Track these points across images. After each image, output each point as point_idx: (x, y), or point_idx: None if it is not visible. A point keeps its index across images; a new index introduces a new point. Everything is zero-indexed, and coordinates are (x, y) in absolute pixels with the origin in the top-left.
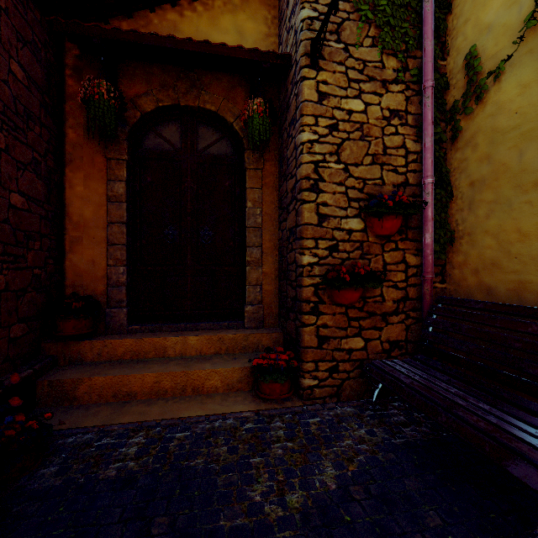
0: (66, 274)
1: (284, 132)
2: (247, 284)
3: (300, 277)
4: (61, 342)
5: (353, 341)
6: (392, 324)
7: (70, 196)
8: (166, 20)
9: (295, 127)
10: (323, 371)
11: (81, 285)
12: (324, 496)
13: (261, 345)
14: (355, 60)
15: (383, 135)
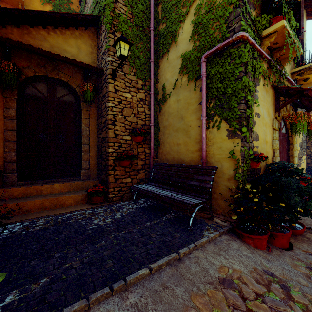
0: None
1: (100, 97)
2: (82, 160)
3: (108, 157)
4: None
5: (127, 180)
6: (141, 173)
7: None
8: (39, 33)
9: (105, 99)
10: (116, 191)
11: None
12: (117, 219)
13: (90, 186)
14: (128, 79)
15: (138, 107)
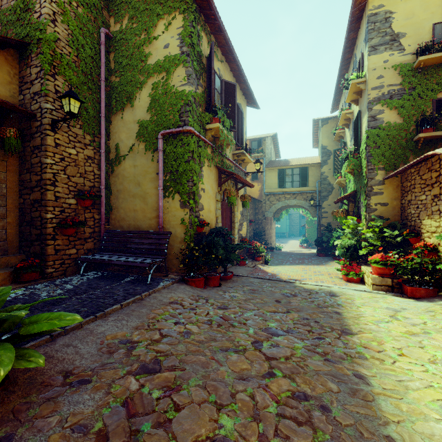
0: None
1: (27, 147)
2: None
3: (46, 224)
4: None
5: (72, 250)
6: (89, 242)
7: None
8: None
9: (40, 152)
10: (58, 265)
11: None
12: (70, 289)
13: (11, 263)
14: (72, 132)
15: (85, 166)
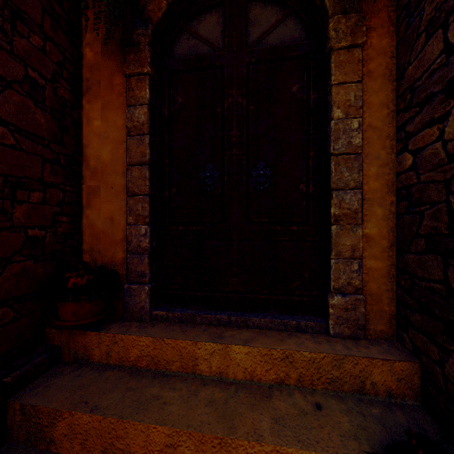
0: (83, 235)
1: None
2: (333, 256)
3: None
4: (66, 329)
5: None
6: None
7: (87, 134)
8: None
9: None
10: None
11: (98, 250)
12: None
13: (370, 381)
14: None
15: None
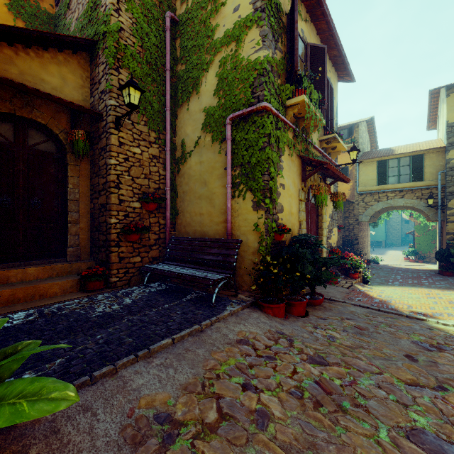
0: None
1: (96, 149)
2: (69, 235)
3: (110, 229)
4: None
5: (136, 258)
6: (154, 250)
7: None
8: (3, 53)
9: (106, 153)
10: (121, 274)
11: None
12: (127, 304)
13: (81, 269)
14: (137, 130)
15: (150, 166)
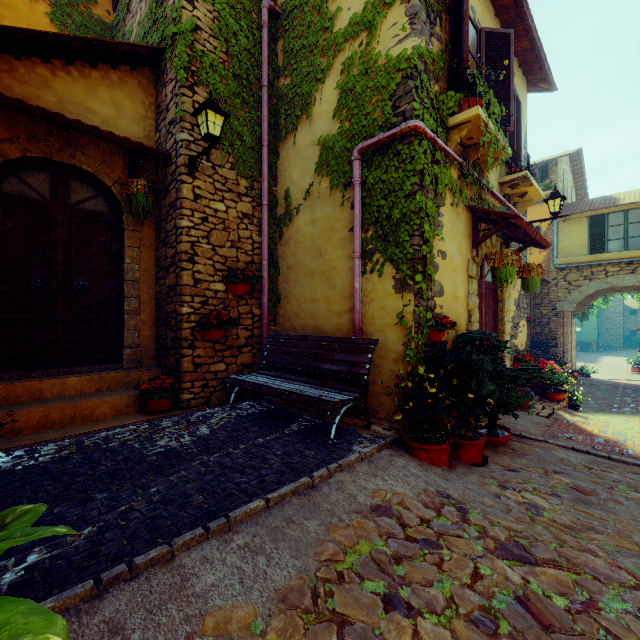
0: None
1: (163, 207)
2: (126, 330)
3: (181, 323)
4: None
5: (219, 366)
6: (244, 353)
7: None
8: (35, 73)
9: (175, 212)
10: (197, 388)
11: None
12: (203, 436)
13: (142, 380)
14: (220, 176)
15: (238, 229)
